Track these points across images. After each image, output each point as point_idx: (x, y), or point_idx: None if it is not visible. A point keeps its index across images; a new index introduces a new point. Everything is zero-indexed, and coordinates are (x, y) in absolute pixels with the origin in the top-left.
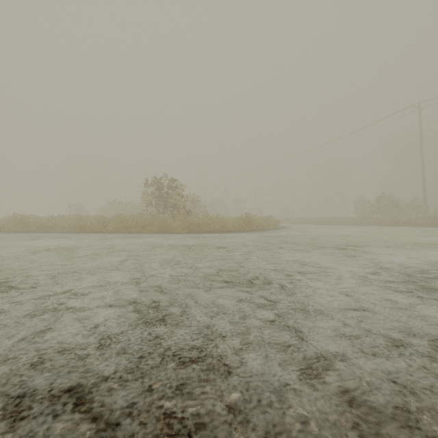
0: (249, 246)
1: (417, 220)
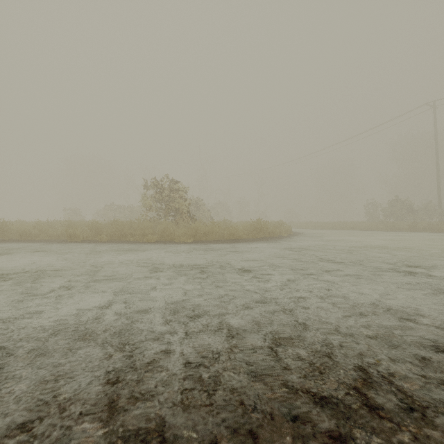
0: (277, 265)
1: (437, 225)
